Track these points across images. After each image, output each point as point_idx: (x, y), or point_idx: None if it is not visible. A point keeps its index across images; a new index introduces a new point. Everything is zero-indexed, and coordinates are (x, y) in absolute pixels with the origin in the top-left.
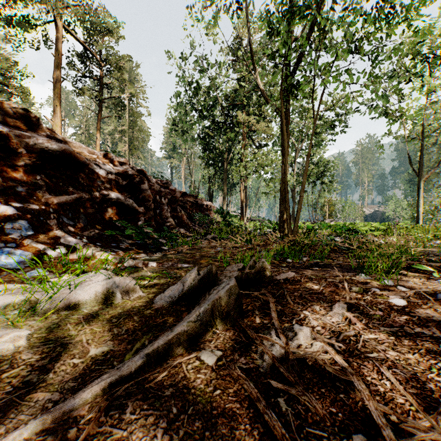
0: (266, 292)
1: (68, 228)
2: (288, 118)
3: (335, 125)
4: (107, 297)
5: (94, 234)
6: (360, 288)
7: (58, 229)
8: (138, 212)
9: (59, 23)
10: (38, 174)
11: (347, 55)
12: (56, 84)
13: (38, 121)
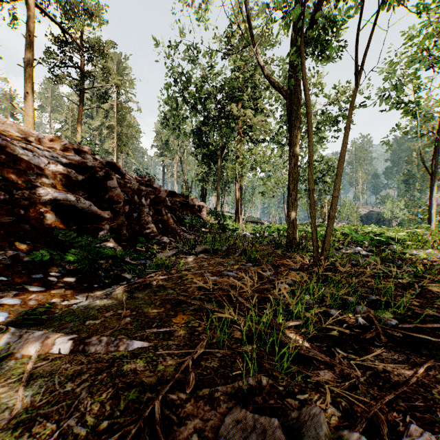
0: None
1: None
2: (300, 96)
3: (336, 120)
4: None
5: (2, 260)
6: None
7: None
8: (101, 218)
9: (31, 0)
10: None
11: None
12: (27, 68)
13: None
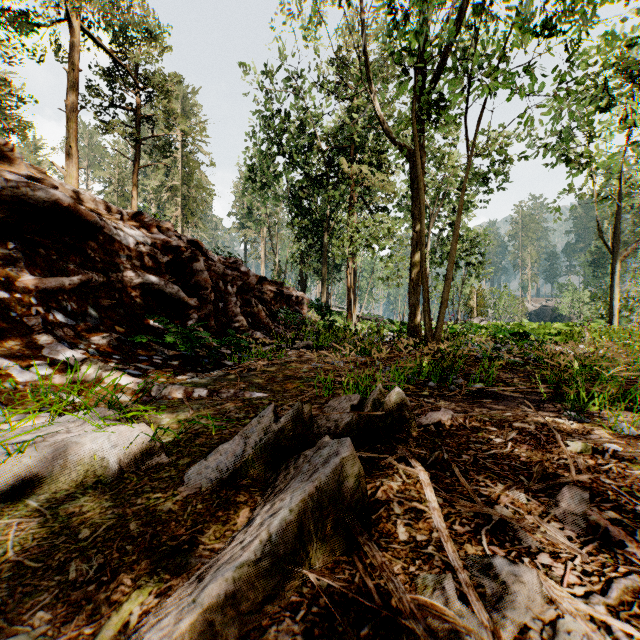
0: (408, 455)
1: (64, 331)
2: (422, 159)
3: (487, 178)
4: (89, 469)
5: (110, 341)
6: (585, 444)
7: (42, 332)
8: (187, 306)
9: (75, 23)
10: (12, 240)
11: (534, 36)
12: (70, 114)
13: (14, 152)
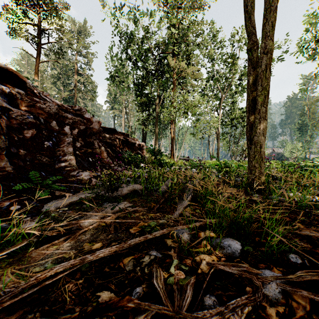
0: None
1: None
2: None
3: None
4: None
5: None
6: None
7: None
8: None
9: None
10: None
11: None
12: None
13: None
